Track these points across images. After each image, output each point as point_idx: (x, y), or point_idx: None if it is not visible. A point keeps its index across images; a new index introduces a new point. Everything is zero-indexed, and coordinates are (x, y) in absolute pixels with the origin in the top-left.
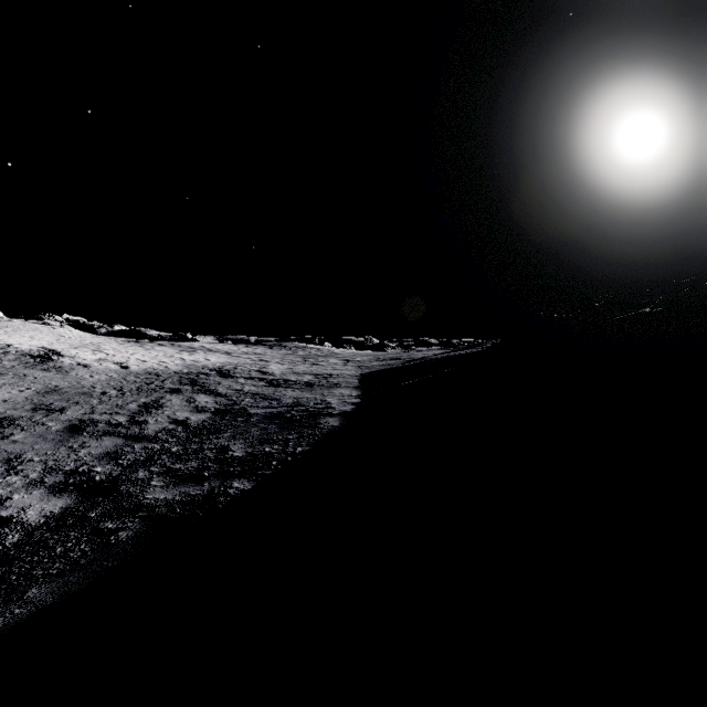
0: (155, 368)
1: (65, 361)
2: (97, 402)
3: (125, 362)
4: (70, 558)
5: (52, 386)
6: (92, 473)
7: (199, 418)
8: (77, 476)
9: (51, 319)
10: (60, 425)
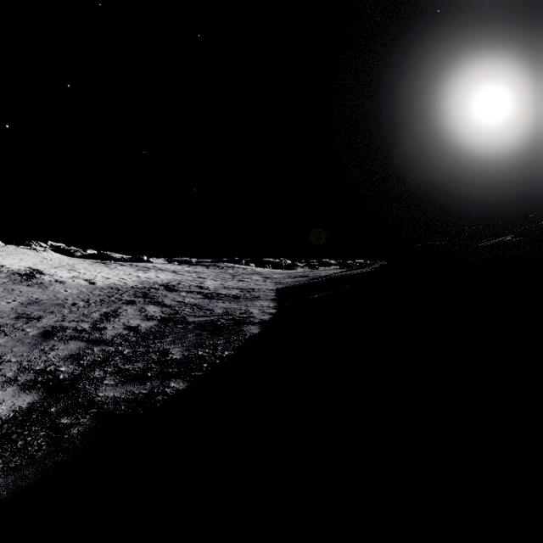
0: (116, 284)
1: (46, 278)
2: (68, 312)
3: (93, 279)
4: (28, 452)
5: (33, 298)
6: (57, 372)
7: (148, 325)
8: (45, 375)
9: (37, 245)
10: (36, 331)
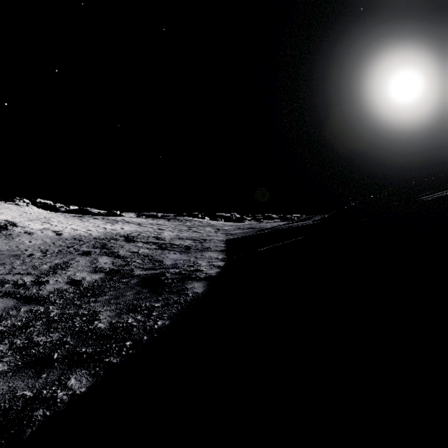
0: (81, 235)
1: (16, 230)
2: (19, 263)
3: (61, 231)
4: None
5: None
6: None
7: (93, 278)
8: None
9: (20, 201)
10: None
